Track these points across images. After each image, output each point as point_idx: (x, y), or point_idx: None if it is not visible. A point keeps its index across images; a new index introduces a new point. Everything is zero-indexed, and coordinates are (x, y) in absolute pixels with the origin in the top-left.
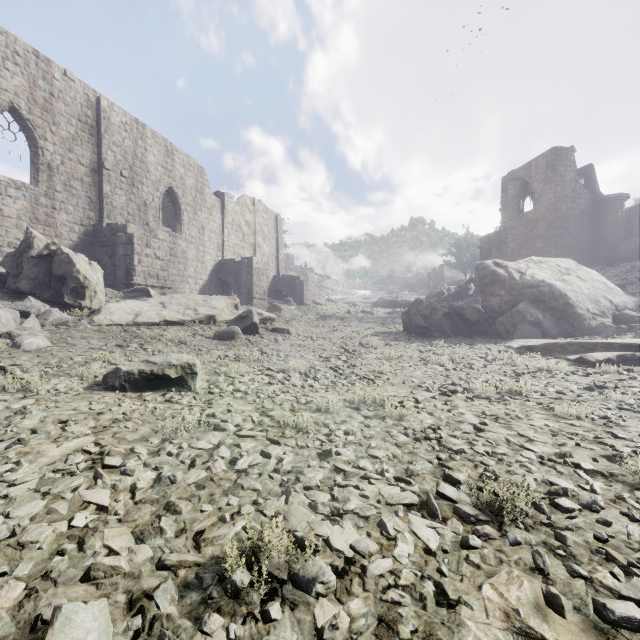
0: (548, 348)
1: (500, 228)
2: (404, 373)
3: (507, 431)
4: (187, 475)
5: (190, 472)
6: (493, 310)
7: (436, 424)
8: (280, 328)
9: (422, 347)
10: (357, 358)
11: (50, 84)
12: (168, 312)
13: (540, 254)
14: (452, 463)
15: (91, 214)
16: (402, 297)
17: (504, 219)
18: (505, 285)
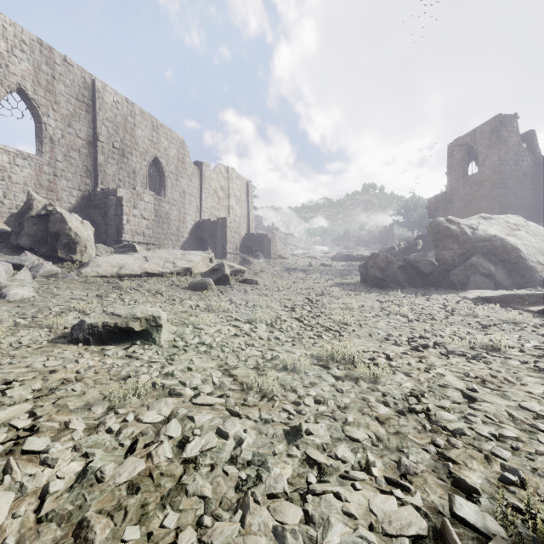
0: (506, 299)
1: (447, 189)
2: (368, 324)
3: (504, 401)
4: (120, 468)
5: (125, 462)
6: (446, 263)
7: (417, 389)
8: (249, 279)
9: (380, 297)
10: (321, 308)
11: (52, 68)
12: (149, 265)
13: (485, 212)
14: (454, 452)
15: (87, 180)
16: (357, 252)
17: (450, 181)
18: (458, 239)
